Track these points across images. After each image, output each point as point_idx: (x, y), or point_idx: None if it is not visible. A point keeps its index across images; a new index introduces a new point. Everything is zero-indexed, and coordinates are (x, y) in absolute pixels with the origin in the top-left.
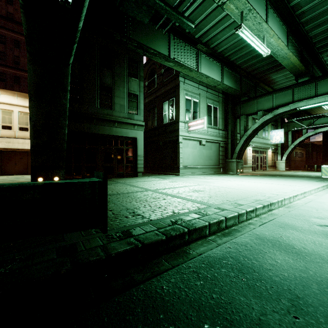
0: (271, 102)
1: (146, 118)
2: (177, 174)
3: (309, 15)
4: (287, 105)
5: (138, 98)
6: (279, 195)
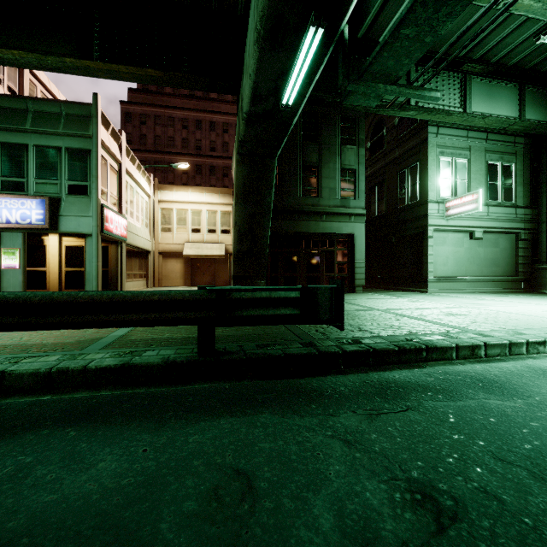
0: None
1: (367, 200)
2: (422, 291)
3: None
4: None
5: (356, 174)
6: None
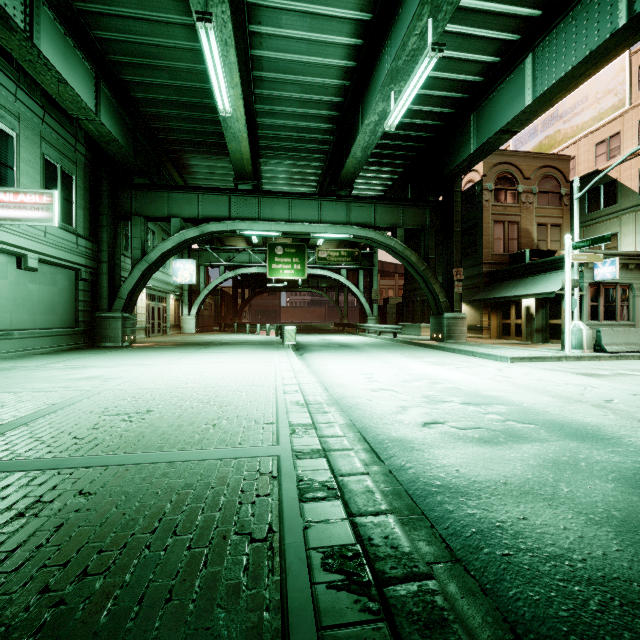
0: (195, 206)
1: None
2: None
3: (266, 90)
4: (223, 222)
5: None
6: (301, 385)
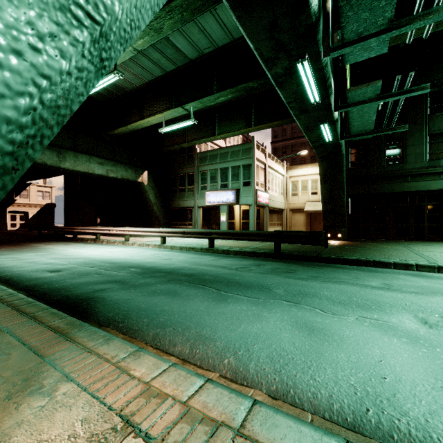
0: None
1: None
2: None
3: None
4: None
5: None
6: None
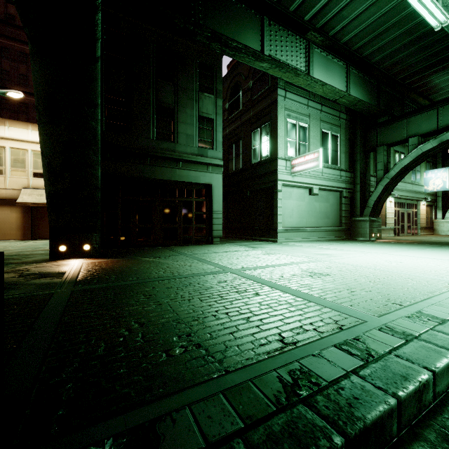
0: (434, 120)
1: (226, 156)
2: (273, 240)
3: None
4: None
5: (214, 124)
6: None
